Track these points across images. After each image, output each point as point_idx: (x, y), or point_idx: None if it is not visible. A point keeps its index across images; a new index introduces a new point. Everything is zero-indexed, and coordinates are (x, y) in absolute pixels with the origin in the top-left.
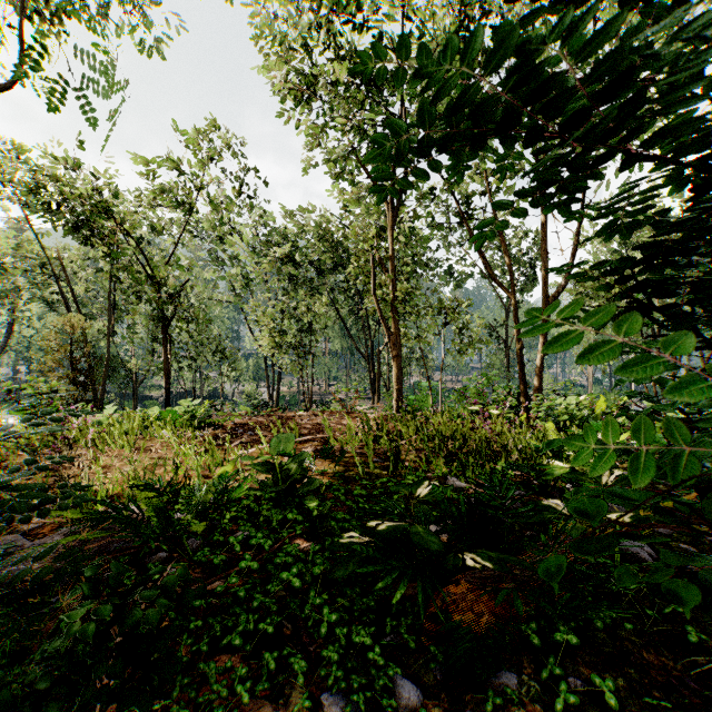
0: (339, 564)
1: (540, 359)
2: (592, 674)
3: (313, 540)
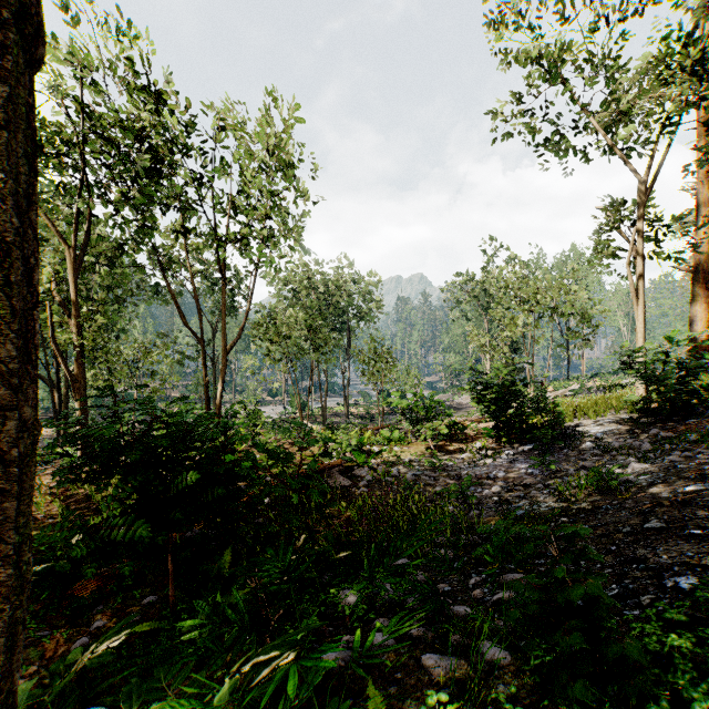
0: None
1: (219, 393)
2: (134, 591)
3: None
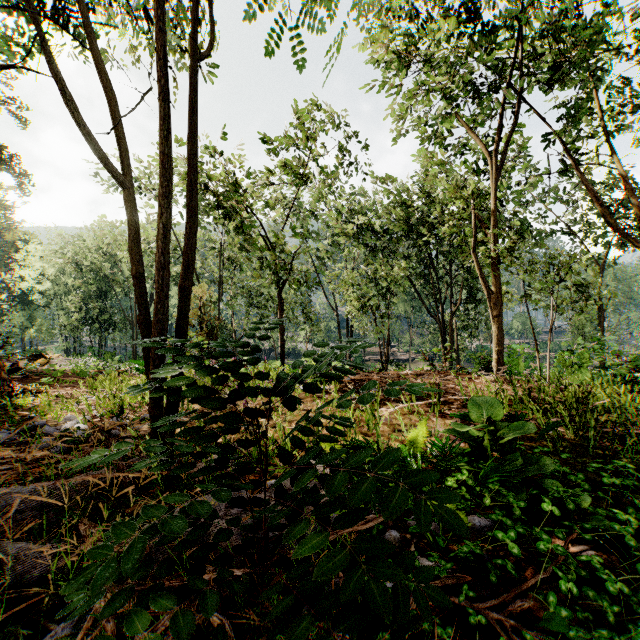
0: None
1: None
2: None
3: (576, 542)
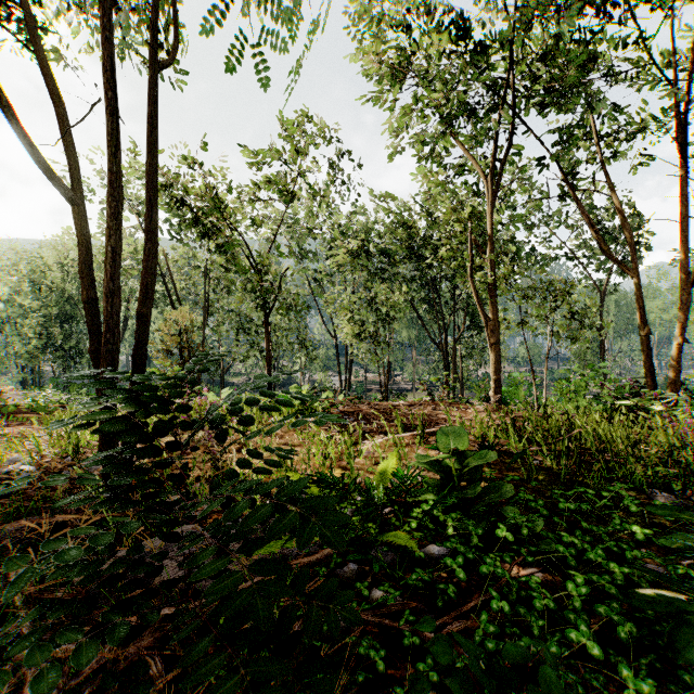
0: (678, 636)
1: (675, 347)
2: None
3: (528, 566)
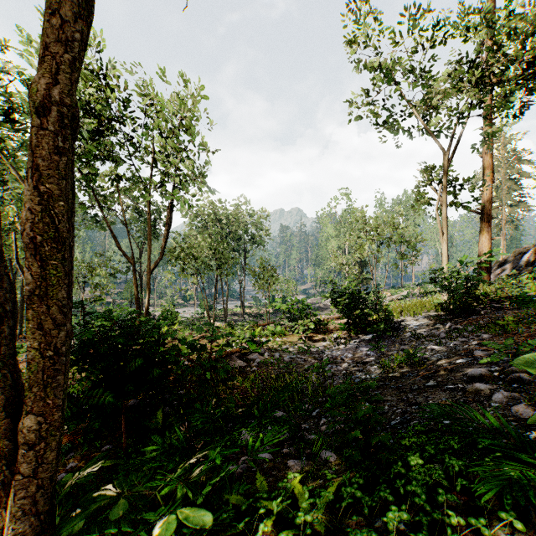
0: None
1: (147, 300)
2: (95, 442)
3: None
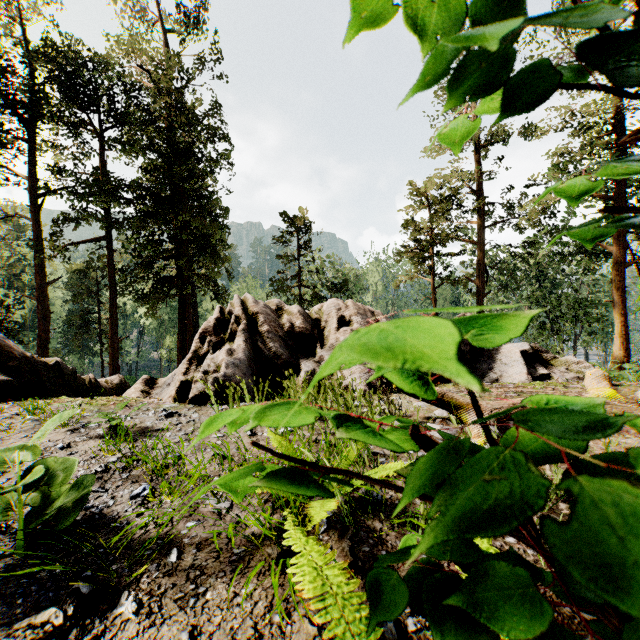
0: None
1: None
2: None
3: None
